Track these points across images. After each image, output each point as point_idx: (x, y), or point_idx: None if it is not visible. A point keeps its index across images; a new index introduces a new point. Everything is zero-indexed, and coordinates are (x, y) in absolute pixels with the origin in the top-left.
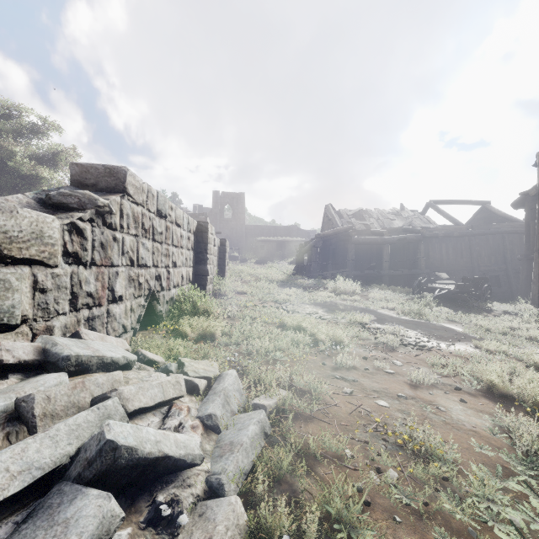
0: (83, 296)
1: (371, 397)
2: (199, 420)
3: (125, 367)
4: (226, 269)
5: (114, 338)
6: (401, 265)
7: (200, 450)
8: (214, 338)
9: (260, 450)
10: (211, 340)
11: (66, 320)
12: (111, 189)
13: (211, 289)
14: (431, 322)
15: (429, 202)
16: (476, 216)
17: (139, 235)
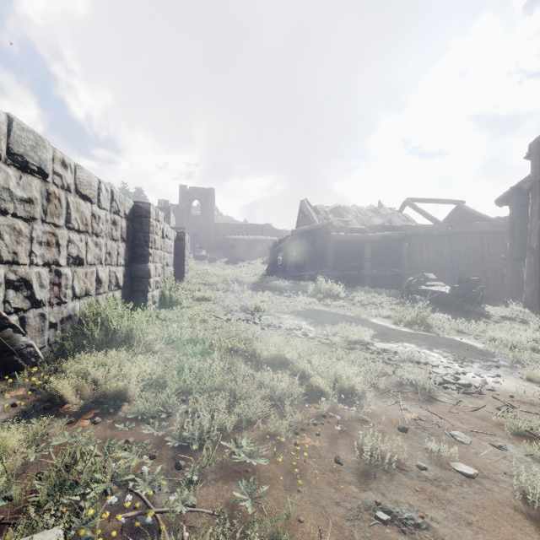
0: None
1: None
2: None
3: None
4: (186, 270)
5: None
6: (381, 265)
7: None
8: (124, 398)
9: None
10: (114, 407)
11: None
12: None
13: (158, 296)
14: (440, 336)
15: (407, 200)
16: (450, 215)
17: None
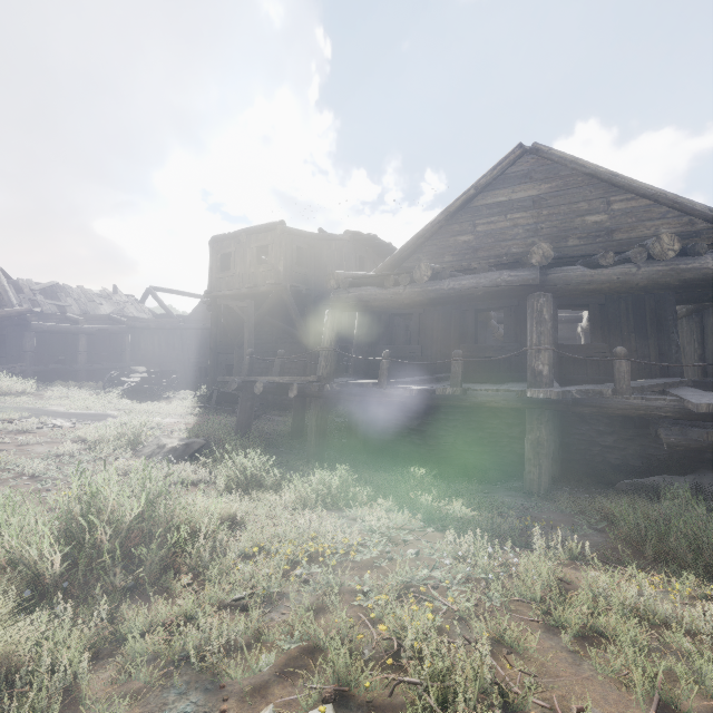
0: None
1: None
2: None
3: None
4: None
5: None
6: (107, 358)
7: None
8: None
9: None
10: None
11: None
12: None
13: None
14: (97, 412)
15: (150, 288)
16: (198, 308)
17: None
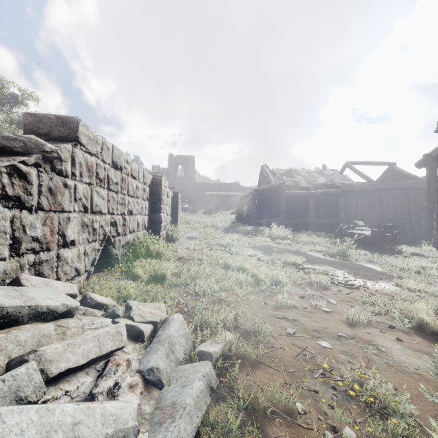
0: (28, 240)
1: (314, 338)
2: (139, 375)
3: (66, 315)
4: (179, 218)
5: (61, 282)
6: (324, 215)
7: (135, 419)
8: (164, 279)
9: (206, 409)
10: (162, 281)
11: (5, 266)
12: (63, 138)
13: (165, 234)
14: (354, 263)
15: (346, 163)
16: (384, 174)
17: (93, 183)
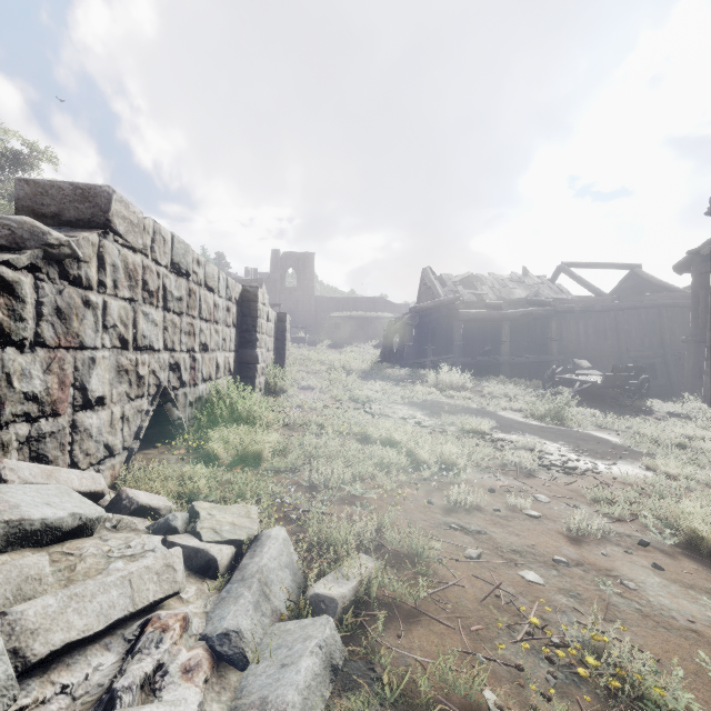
0: (16, 399)
1: (512, 565)
2: (204, 645)
3: (79, 532)
4: (287, 355)
5: (76, 471)
6: (525, 350)
7: None
8: (260, 460)
9: (323, 709)
10: (255, 464)
11: None
12: (85, 223)
13: (263, 383)
14: (575, 430)
15: (561, 265)
16: (622, 284)
17: (137, 299)
